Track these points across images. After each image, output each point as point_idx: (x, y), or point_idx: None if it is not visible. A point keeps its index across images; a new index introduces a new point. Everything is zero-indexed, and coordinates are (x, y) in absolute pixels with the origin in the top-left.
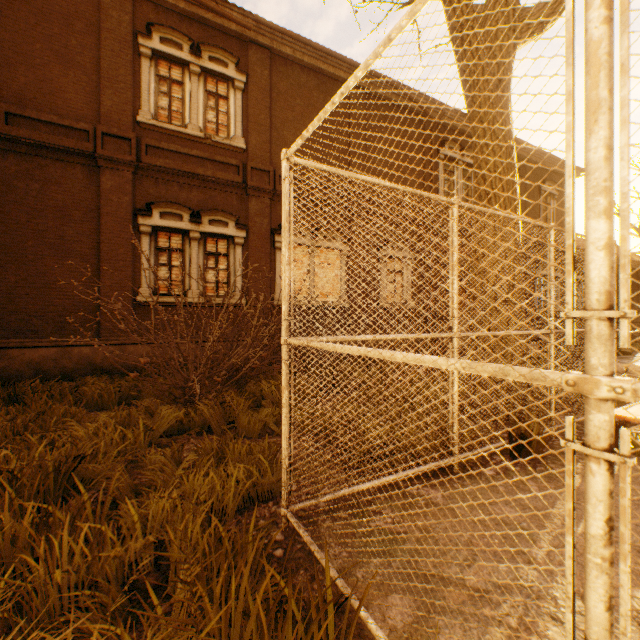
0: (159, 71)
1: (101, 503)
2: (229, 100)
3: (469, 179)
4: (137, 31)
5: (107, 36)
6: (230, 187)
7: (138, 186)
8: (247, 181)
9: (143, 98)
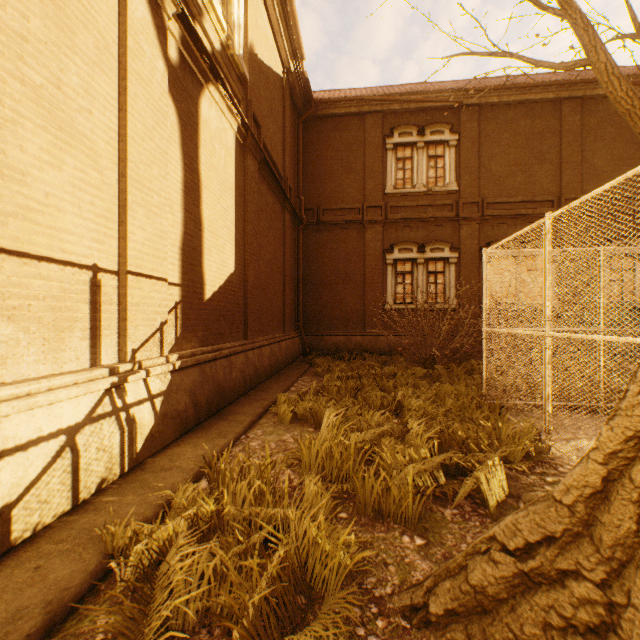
0: (397, 155)
1: None
2: (444, 157)
3: None
4: (385, 137)
5: (368, 147)
6: (445, 222)
7: (385, 234)
8: (458, 214)
9: (388, 177)
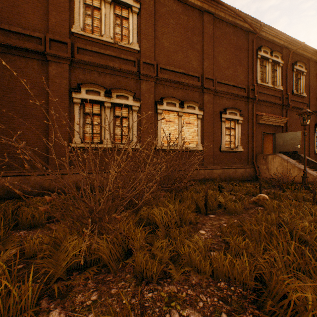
0: (86, 2)
1: None
2: (129, 20)
3: (274, 71)
4: None
5: None
6: (129, 74)
7: (72, 74)
8: (140, 70)
9: (75, 18)
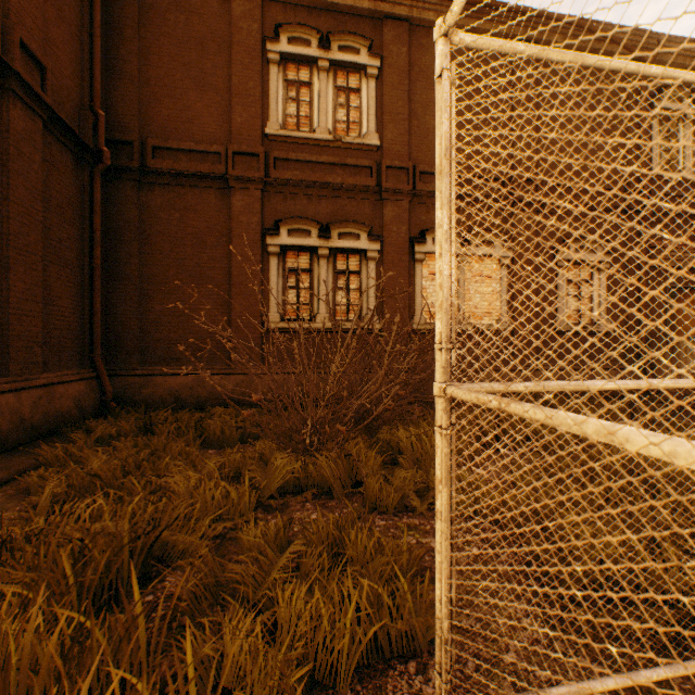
0: (287, 76)
1: (179, 598)
2: (361, 92)
3: None
4: (265, 37)
5: (237, 50)
6: (362, 193)
7: (266, 204)
8: (381, 183)
9: (271, 108)
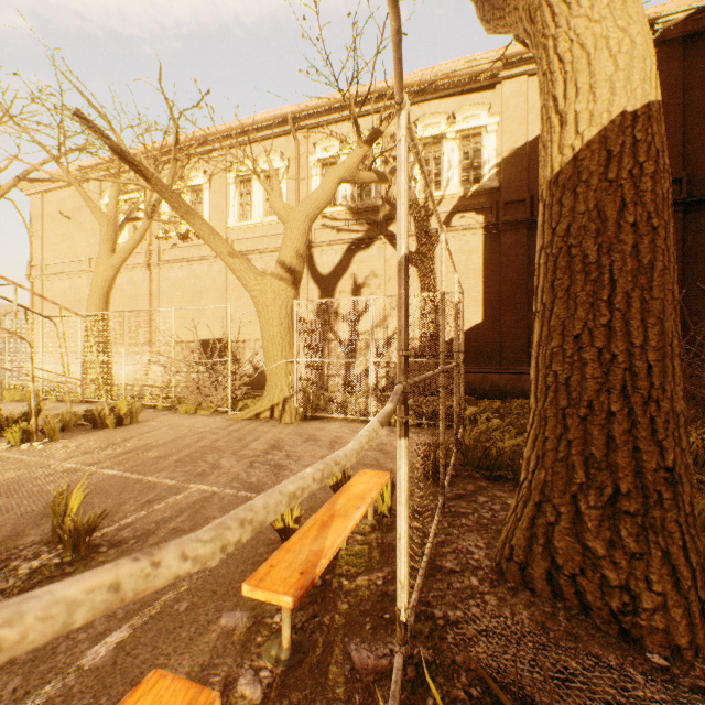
0: None
1: None
2: None
3: None
4: None
5: None
6: None
7: None
8: None
9: None
